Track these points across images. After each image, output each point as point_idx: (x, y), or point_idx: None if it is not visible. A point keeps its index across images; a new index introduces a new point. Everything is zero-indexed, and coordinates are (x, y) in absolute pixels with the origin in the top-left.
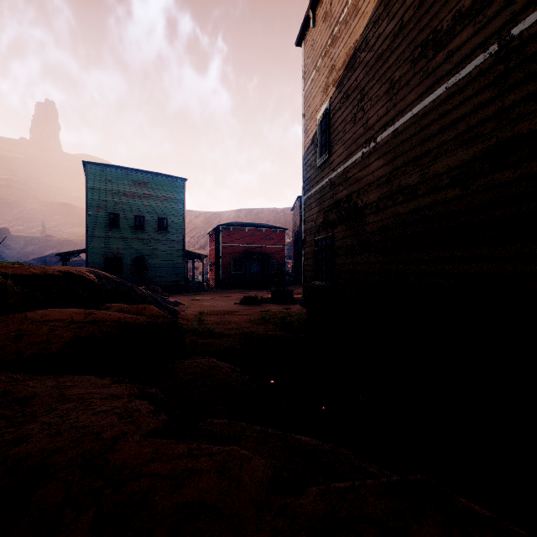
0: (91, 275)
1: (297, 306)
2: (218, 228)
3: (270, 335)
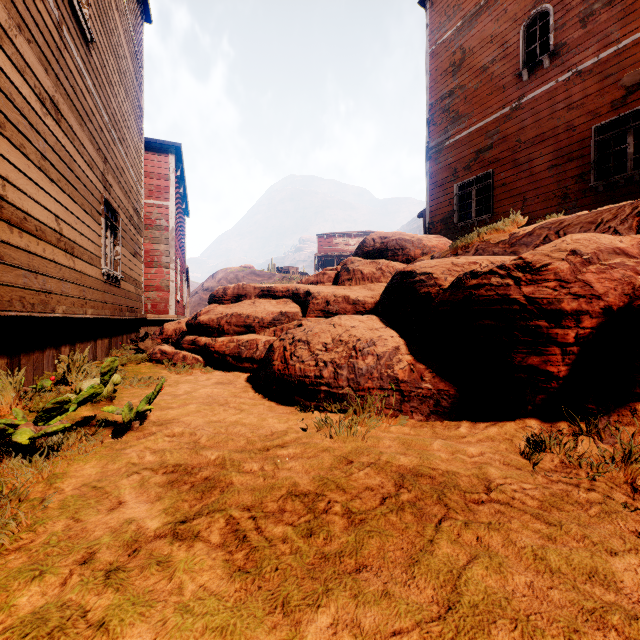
0: None
1: None
2: None
3: None
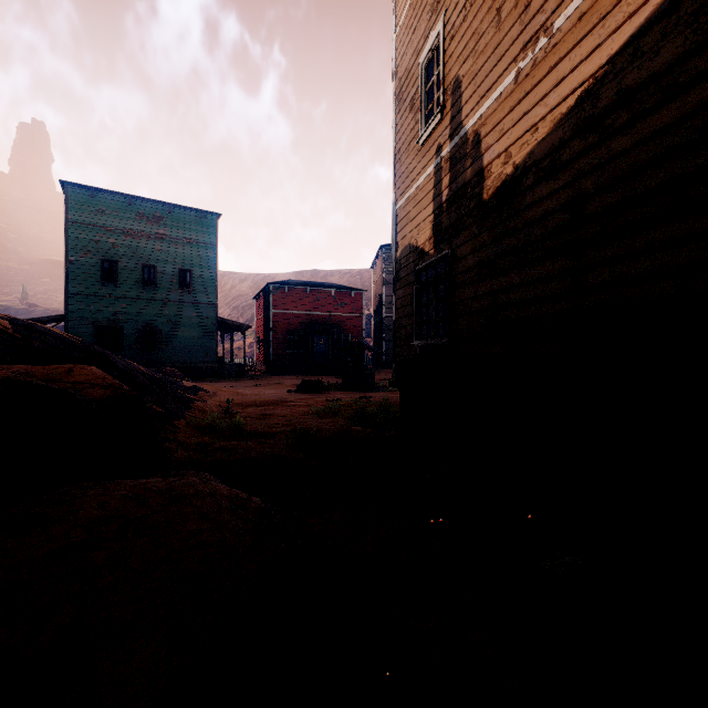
0: (0, 321)
1: (381, 394)
2: (268, 288)
3: (339, 431)
